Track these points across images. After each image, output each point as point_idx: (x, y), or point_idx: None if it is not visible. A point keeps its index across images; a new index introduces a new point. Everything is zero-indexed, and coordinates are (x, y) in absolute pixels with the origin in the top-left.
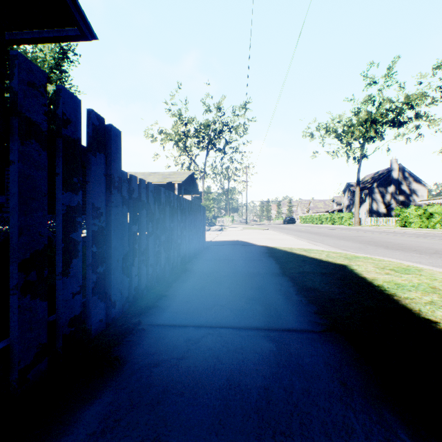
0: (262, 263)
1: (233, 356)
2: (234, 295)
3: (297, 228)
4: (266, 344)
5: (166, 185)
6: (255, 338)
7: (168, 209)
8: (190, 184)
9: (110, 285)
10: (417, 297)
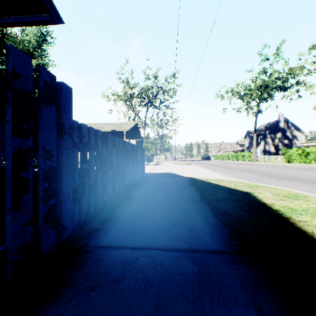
0: (187, 191)
1: (161, 278)
2: (164, 218)
3: (211, 163)
4: (189, 266)
5: (117, 132)
6: (180, 260)
7: (114, 150)
8: (134, 132)
9: (61, 214)
10: (308, 220)
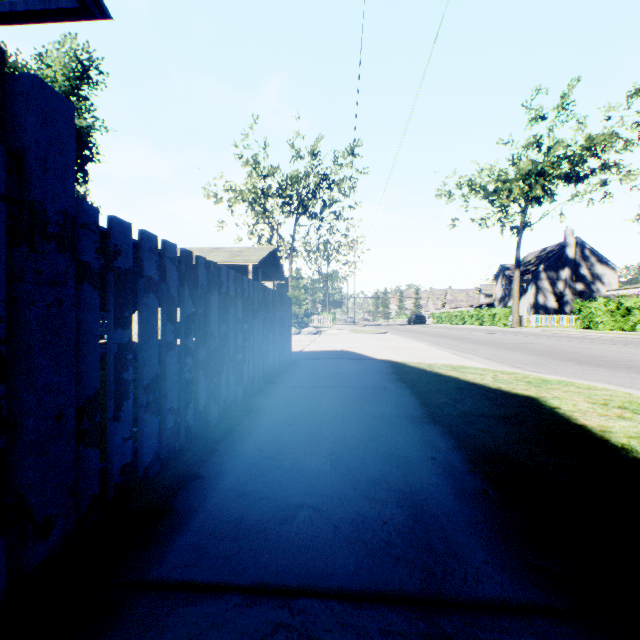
0: (388, 394)
1: None
2: (341, 474)
3: (430, 331)
4: None
5: (235, 267)
6: None
7: (214, 298)
8: (271, 266)
9: (29, 483)
10: None
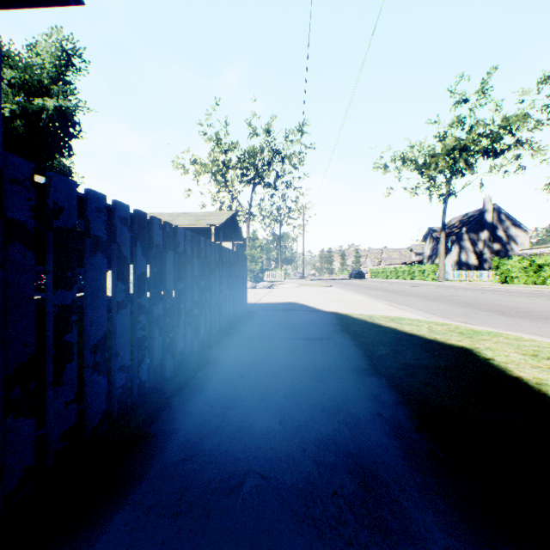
0: (334, 345)
1: None
2: (290, 433)
3: (368, 285)
4: None
5: (199, 229)
6: None
7: (170, 257)
8: (231, 228)
9: None
10: None
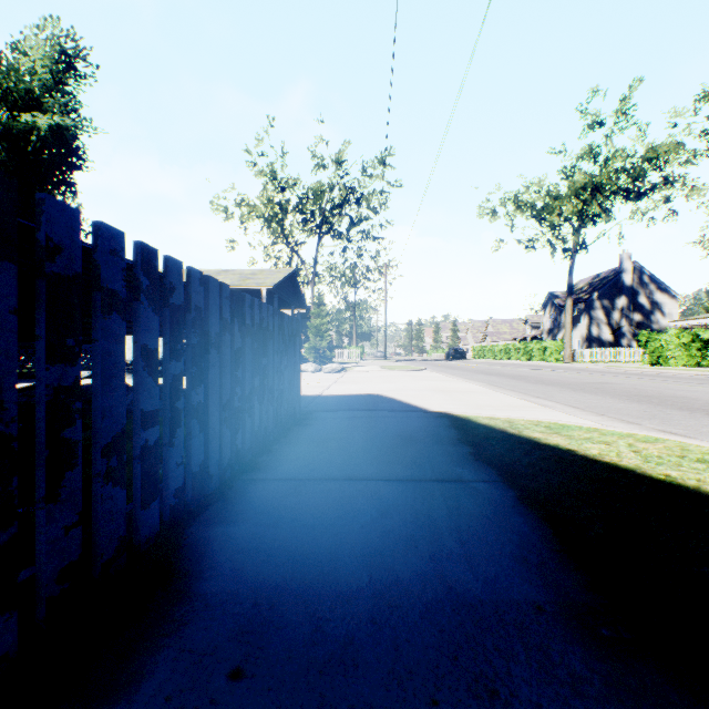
0: (476, 503)
1: None
2: None
3: (475, 368)
4: None
5: (246, 292)
6: None
7: None
8: (289, 291)
9: None
10: None
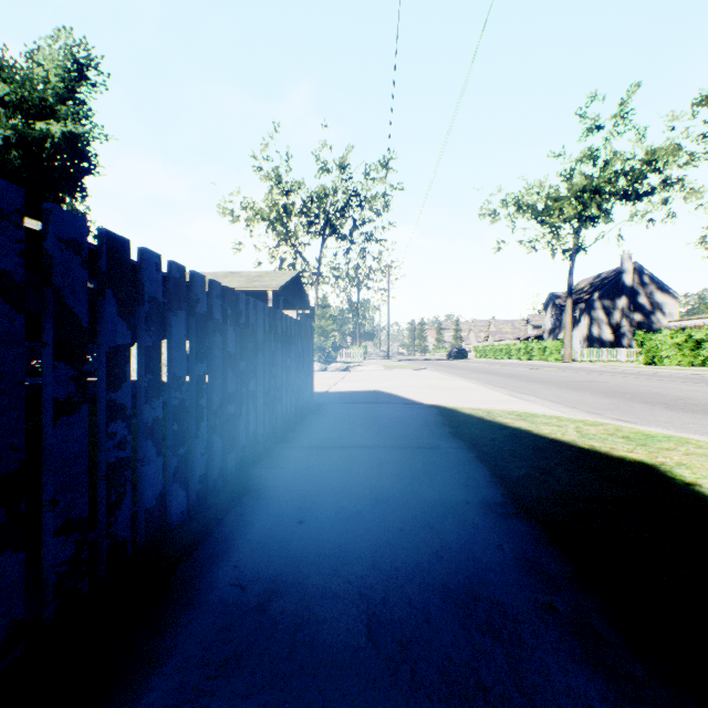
0: (444, 459)
1: None
2: (389, 662)
3: (474, 367)
4: None
5: (252, 293)
6: None
7: (180, 321)
8: (294, 293)
9: None
10: None
